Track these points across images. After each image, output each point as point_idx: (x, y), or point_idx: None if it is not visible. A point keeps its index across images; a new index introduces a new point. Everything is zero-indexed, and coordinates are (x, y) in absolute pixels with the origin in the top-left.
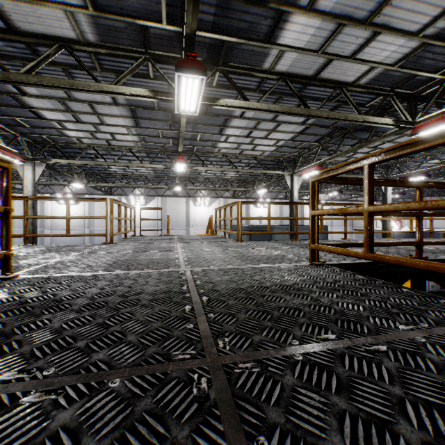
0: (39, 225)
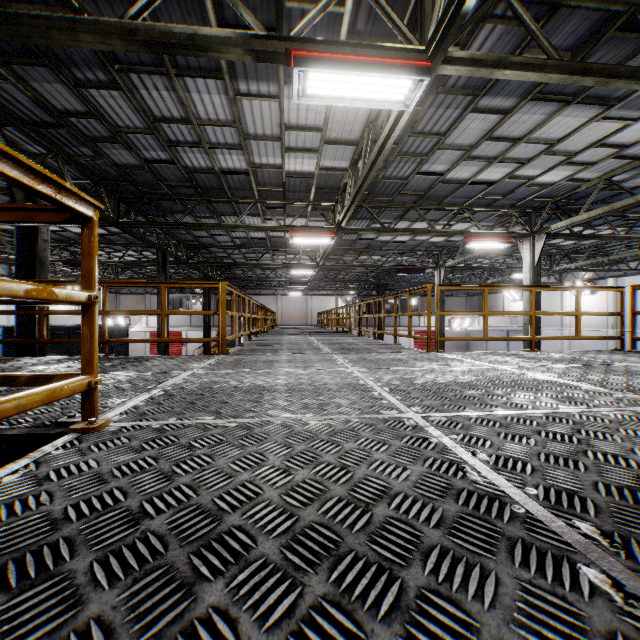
0: None
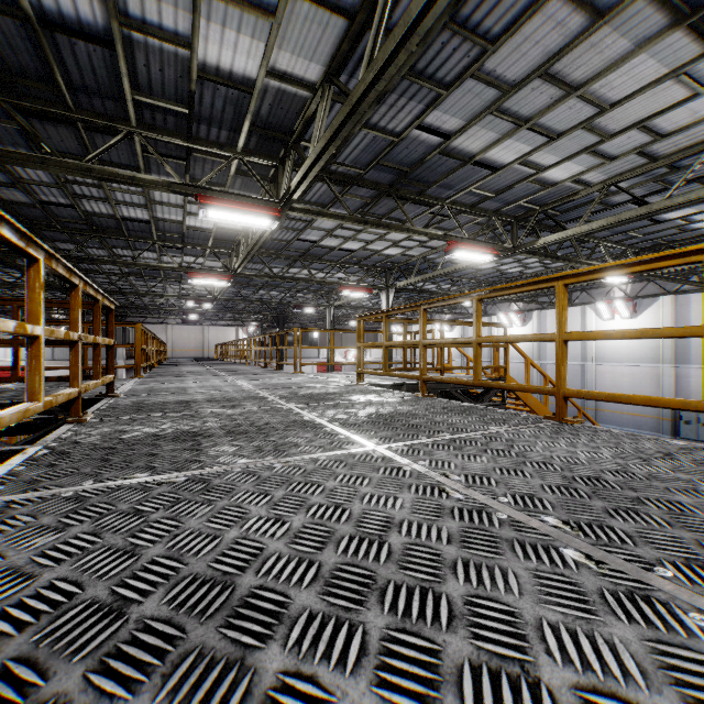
0: (487, 356)
